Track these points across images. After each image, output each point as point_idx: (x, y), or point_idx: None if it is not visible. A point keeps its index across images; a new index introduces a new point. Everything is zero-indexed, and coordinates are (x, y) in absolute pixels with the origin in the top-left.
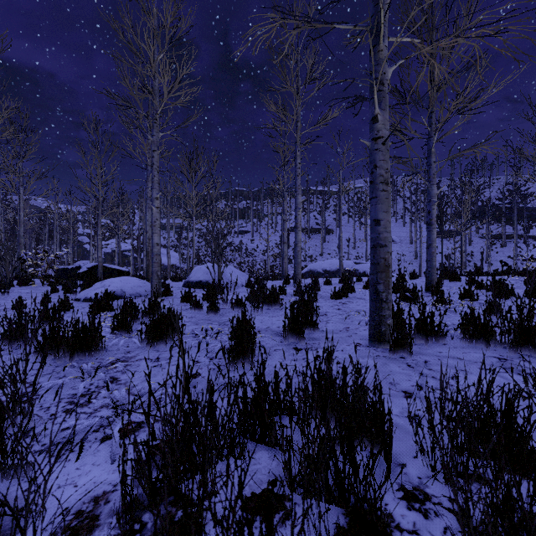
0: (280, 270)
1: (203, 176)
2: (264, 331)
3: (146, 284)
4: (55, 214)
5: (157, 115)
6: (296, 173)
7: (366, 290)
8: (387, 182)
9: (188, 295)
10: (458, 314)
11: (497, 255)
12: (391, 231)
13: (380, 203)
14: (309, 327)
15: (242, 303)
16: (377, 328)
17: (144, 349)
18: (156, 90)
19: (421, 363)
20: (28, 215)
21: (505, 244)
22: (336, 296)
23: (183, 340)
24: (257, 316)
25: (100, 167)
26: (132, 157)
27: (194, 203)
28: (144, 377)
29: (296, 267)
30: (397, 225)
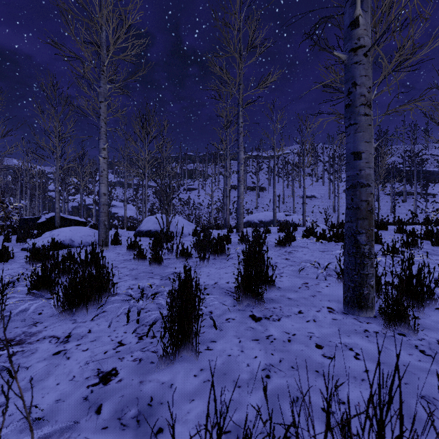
0: (222, 221)
1: (155, 137)
2: (211, 288)
3: (97, 233)
4: (24, 172)
5: (104, 66)
6: (239, 132)
7: (305, 238)
8: (370, 105)
9: (133, 244)
10: (415, 265)
11: (400, 209)
12: (313, 189)
13: (361, 131)
14: (264, 283)
15: (187, 253)
16: (357, 291)
17: (58, 318)
18: (103, 42)
19: (437, 347)
20: (2, 173)
21: (405, 200)
22: (280, 244)
23: (110, 305)
24: (203, 268)
25: (58, 125)
26: (87, 116)
27: (146, 160)
28: (28, 380)
29: (238, 217)
30: (318, 184)
